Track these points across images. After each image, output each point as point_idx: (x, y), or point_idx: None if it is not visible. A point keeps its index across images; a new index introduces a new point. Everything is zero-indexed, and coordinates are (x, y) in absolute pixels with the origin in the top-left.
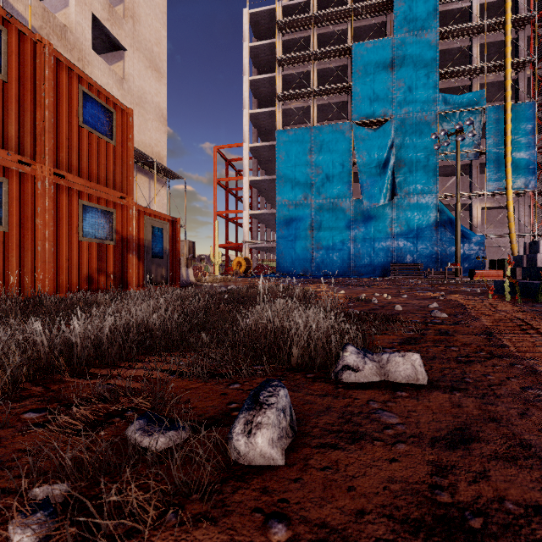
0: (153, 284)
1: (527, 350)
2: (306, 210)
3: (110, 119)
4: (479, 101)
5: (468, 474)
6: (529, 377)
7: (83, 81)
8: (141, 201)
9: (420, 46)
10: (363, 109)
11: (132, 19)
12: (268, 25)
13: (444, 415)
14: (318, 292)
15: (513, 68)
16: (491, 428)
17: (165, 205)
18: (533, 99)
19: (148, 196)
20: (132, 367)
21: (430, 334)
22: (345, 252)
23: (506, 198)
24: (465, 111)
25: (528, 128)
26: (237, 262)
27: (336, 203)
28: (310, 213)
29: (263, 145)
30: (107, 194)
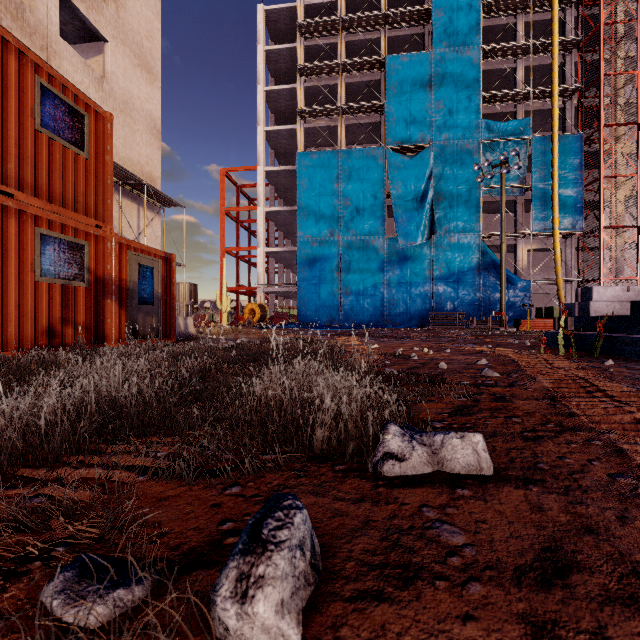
0: (138, 339)
1: (600, 419)
2: (333, 248)
3: (80, 124)
4: (525, 130)
5: (579, 637)
6: (614, 458)
7: (41, 71)
8: (126, 233)
9: (461, 64)
10: (398, 133)
11: (115, 3)
12: (287, 27)
13: (524, 525)
14: (347, 346)
15: (560, 95)
16: (590, 546)
17: (159, 238)
18: (581, 131)
19: (137, 226)
20: (84, 464)
21: (485, 401)
22: (378, 299)
23: (553, 239)
24: (510, 140)
25: (576, 163)
26: (250, 310)
27: (368, 241)
28: (337, 252)
29: (282, 169)
30: (76, 221)
